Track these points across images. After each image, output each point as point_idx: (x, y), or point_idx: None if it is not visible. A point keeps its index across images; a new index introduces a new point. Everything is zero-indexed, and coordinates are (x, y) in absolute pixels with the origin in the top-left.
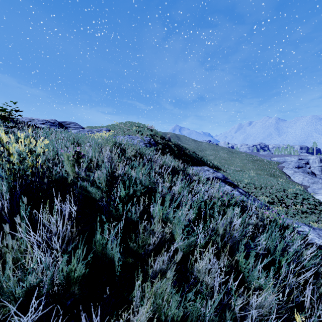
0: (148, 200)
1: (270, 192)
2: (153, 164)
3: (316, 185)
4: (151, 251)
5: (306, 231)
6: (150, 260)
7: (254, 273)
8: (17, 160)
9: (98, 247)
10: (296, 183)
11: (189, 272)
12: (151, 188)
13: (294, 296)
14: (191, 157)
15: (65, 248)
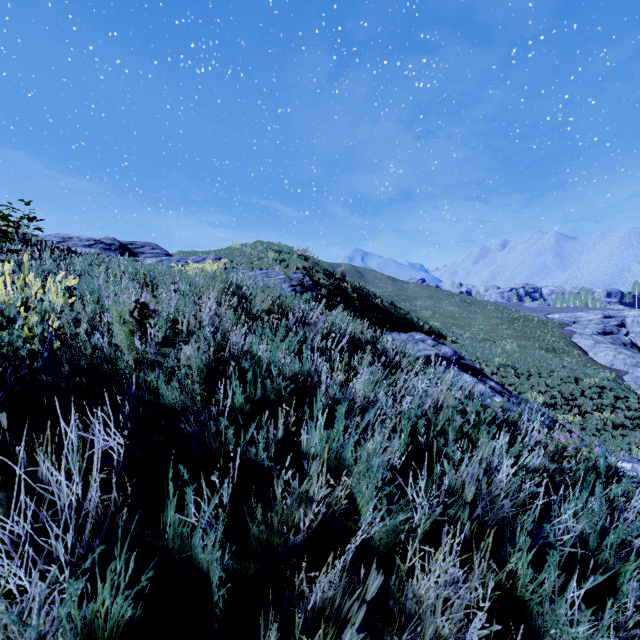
0: (297, 411)
1: (547, 385)
2: (309, 329)
3: None
4: (303, 543)
5: None
6: (299, 565)
7: (559, 609)
8: None
9: (174, 537)
10: (600, 366)
11: (394, 599)
12: (304, 386)
13: None
14: (386, 313)
15: (87, 546)
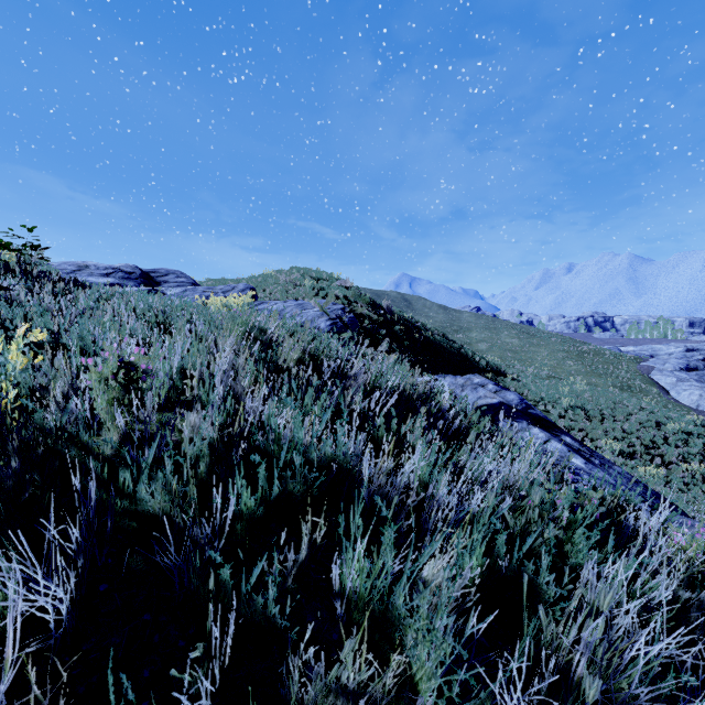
0: (330, 505)
1: (624, 430)
2: (348, 384)
3: None
4: None
5: None
6: None
7: None
8: None
9: None
10: (684, 407)
11: None
12: (339, 472)
13: None
14: (437, 347)
15: None
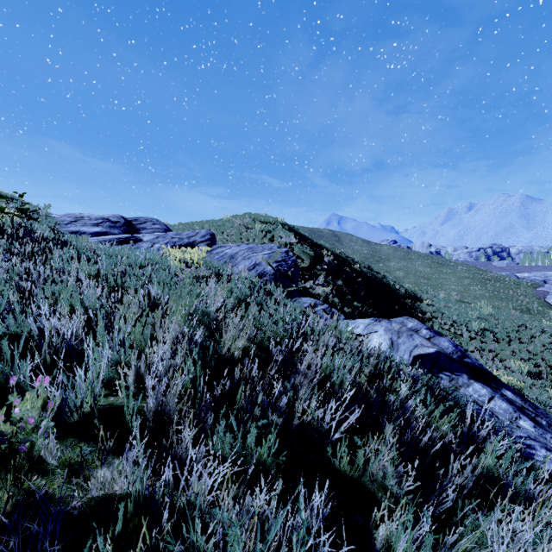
0: None
1: (529, 351)
2: (297, 380)
3: None
4: None
5: None
6: None
7: None
8: None
9: None
10: None
11: None
12: None
13: None
14: (364, 278)
15: None
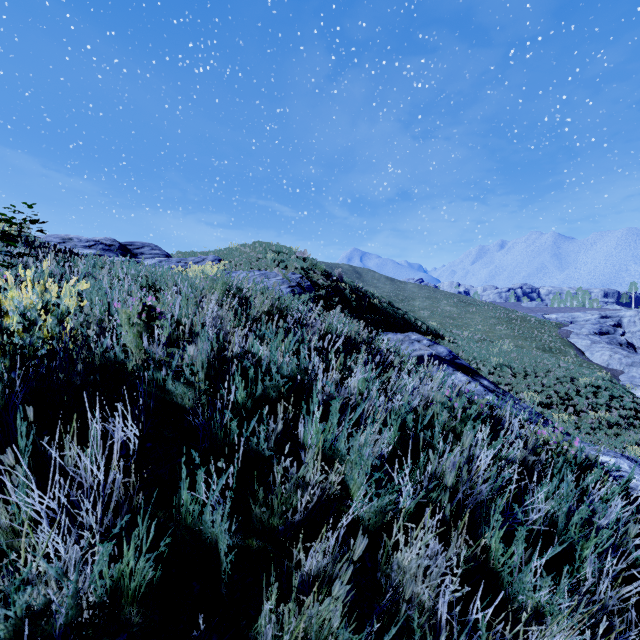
0: (295, 407)
1: (543, 385)
2: (307, 330)
3: (637, 369)
4: (300, 523)
5: (625, 469)
6: (297, 543)
7: (525, 577)
8: (19, 326)
9: (185, 516)
10: (596, 366)
11: (381, 572)
12: (302, 383)
13: (618, 636)
14: (384, 313)
15: (110, 522)
